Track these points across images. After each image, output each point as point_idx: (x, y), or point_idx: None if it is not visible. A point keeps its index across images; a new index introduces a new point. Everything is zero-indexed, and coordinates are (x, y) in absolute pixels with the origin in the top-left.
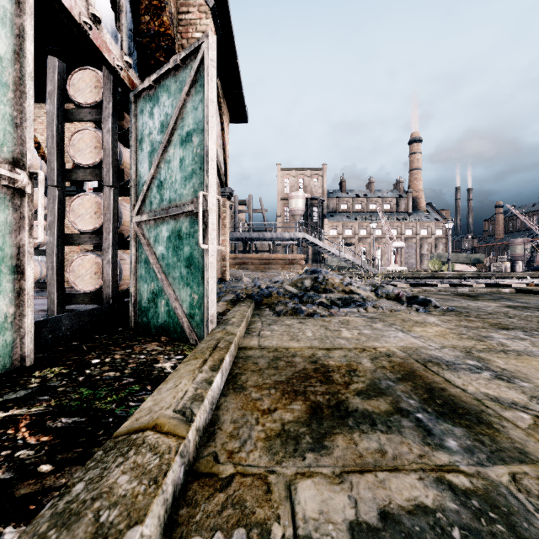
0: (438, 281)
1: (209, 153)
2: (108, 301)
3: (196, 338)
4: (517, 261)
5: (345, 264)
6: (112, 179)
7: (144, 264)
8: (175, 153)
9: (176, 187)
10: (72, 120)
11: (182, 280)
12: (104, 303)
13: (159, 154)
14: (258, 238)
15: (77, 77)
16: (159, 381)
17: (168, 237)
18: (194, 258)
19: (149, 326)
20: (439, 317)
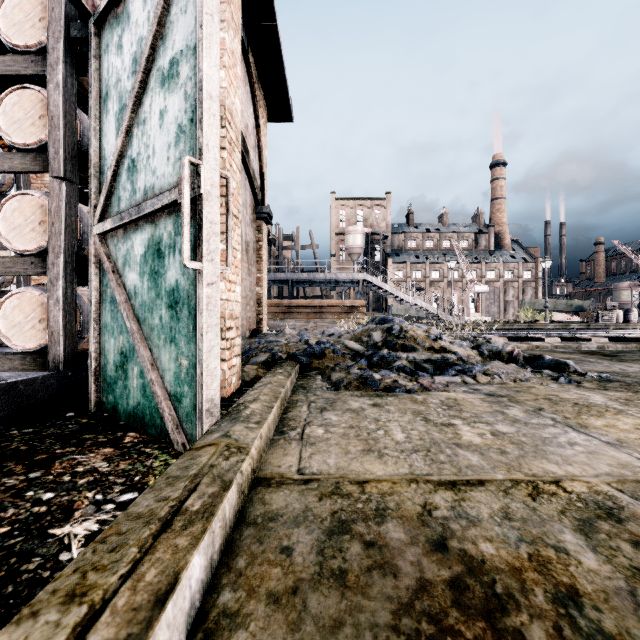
0: (543, 334)
1: (204, 84)
2: (56, 367)
3: (185, 439)
4: (631, 309)
5: (414, 313)
6: (64, 167)
7: (110, 305)
8: (153, 104)
9: (154, 164)
10: (4, 75)
11: (163, 330)
12: (51, 370)
13: (128, 110)
14: (308, 280)
15: (12, 3)
16: (8, 618)
17: (142, 256)
18: (182, 291)
19: (116, 410)
20: (603, 392)
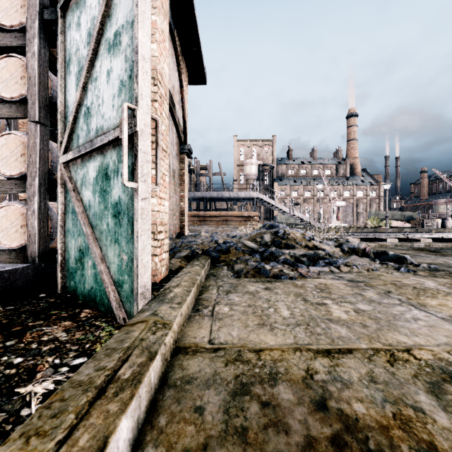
0: (385, 236)
1: (139, 48)
2: (33, 260)
3: (125, 315)
4: (447, 218)
5: (293, 221)
6: (38, 114)
7: (71, 215)
8: (102, 66)
9: (103, 110)
10: None
11: (109, 234)
12: (29, 262)
13: (84, 71)
14: (217, 198)
15: None
16: None
17: (94, 179)
18: (123, 204)
19: (76, 292)
20: (433, 279)
